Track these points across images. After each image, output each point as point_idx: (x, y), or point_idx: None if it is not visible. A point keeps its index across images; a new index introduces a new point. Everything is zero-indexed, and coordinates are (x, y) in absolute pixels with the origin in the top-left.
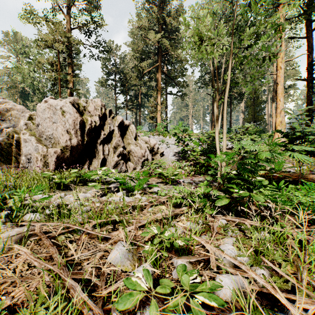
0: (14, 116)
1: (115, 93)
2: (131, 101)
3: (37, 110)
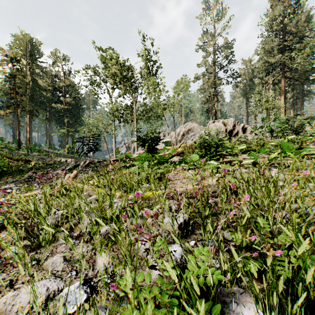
0: (195, 129)
1: (246, 99)
2: None
3: (209, 127)
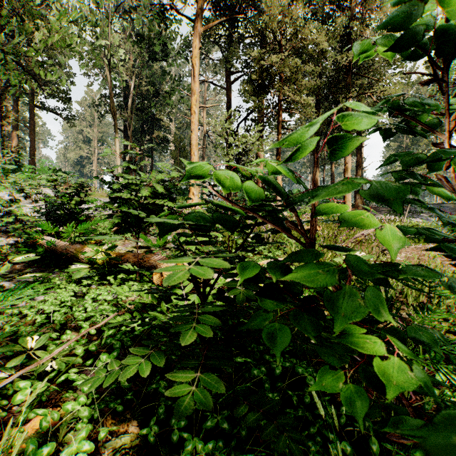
0: None
1: None
2: None
3: None
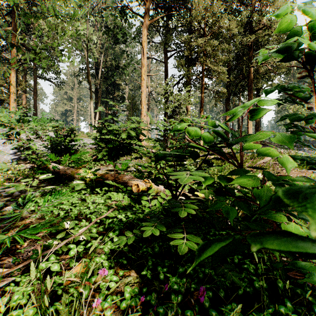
0: None
1: None
2: None
3: None
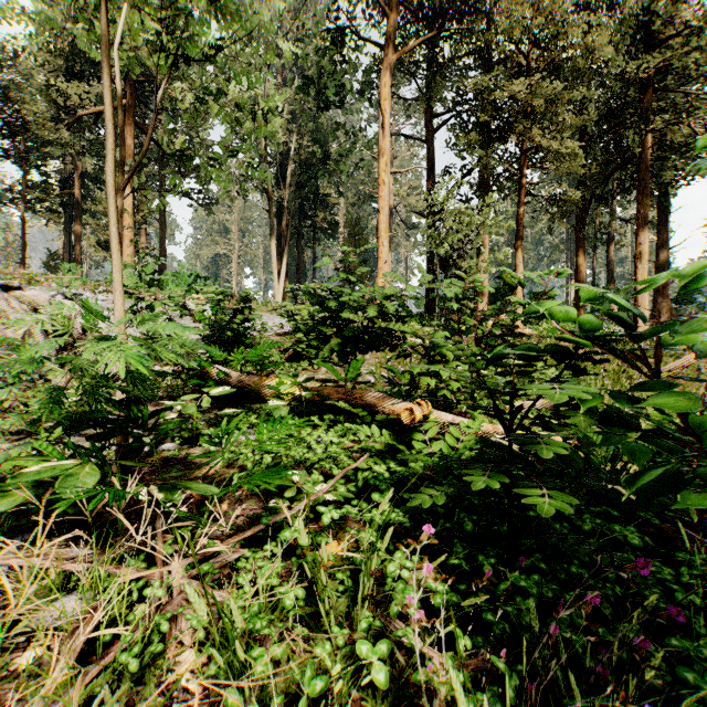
0: None
1: None
2: (41, 187)
3: None
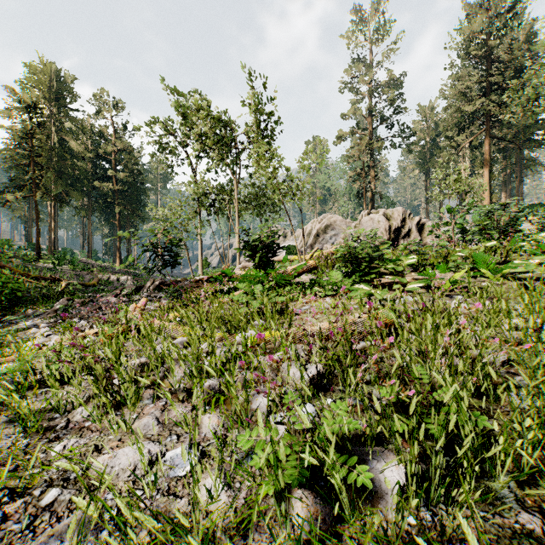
0: (338, 225)
1: (425, 173)
2: None
3: (362, 222)
